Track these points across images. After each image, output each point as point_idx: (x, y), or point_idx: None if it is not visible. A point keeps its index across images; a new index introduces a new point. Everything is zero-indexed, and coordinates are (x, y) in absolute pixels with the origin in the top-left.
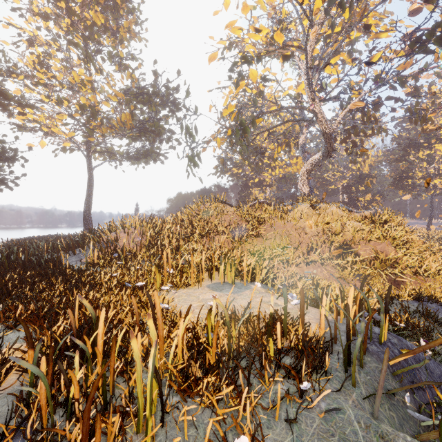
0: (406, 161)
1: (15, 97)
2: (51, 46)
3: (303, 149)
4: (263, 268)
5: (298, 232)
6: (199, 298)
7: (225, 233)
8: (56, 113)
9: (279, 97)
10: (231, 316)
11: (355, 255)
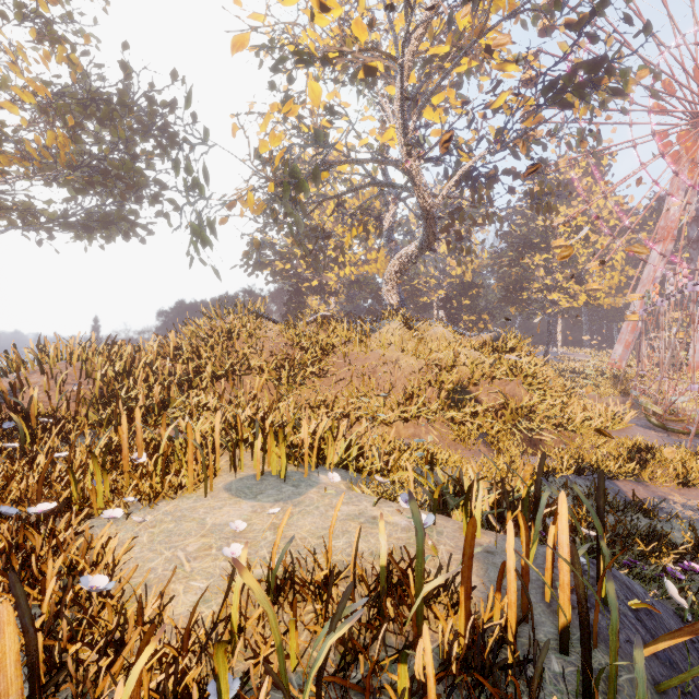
0: (520, 266)
1: None
2: None
3: (389, 236)
4: (339, 437)
5: (388, 367)
6: (206, 524)
7: (263, 370)
8: None
9: (353, 148)
10: (283, 585)
11: (474, 402)
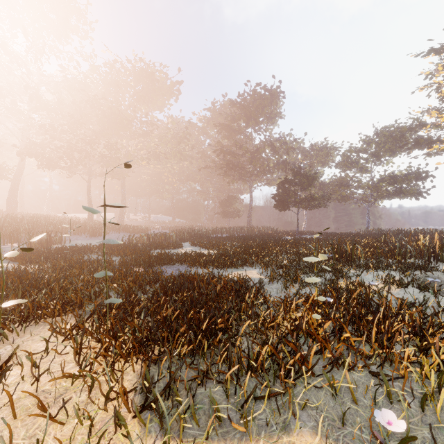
0: None
1: (424, 141)
2: None
3: None
4: None
5: None
6: None
7: None
8: None
9: None
10: None
11: None
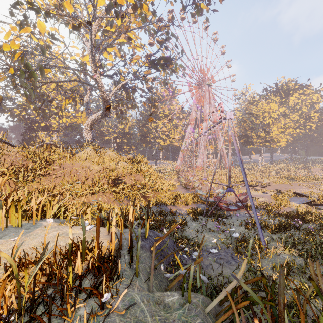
0: (147, 127)
1: None
2: None
3: (87, 106)
4: (54, 204)
5: (84, 170)
6: None
7: (5, 173)
8: None
9: (67, 58)
10: (19, 263)
11: (124, 183)
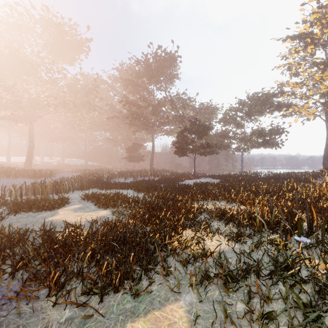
0: None
1: (284, 104)
2: (301, 64)
3: None
4: None
5: None
6: None
7: None
8: (304, 103)
9: None
10: None
11: None
